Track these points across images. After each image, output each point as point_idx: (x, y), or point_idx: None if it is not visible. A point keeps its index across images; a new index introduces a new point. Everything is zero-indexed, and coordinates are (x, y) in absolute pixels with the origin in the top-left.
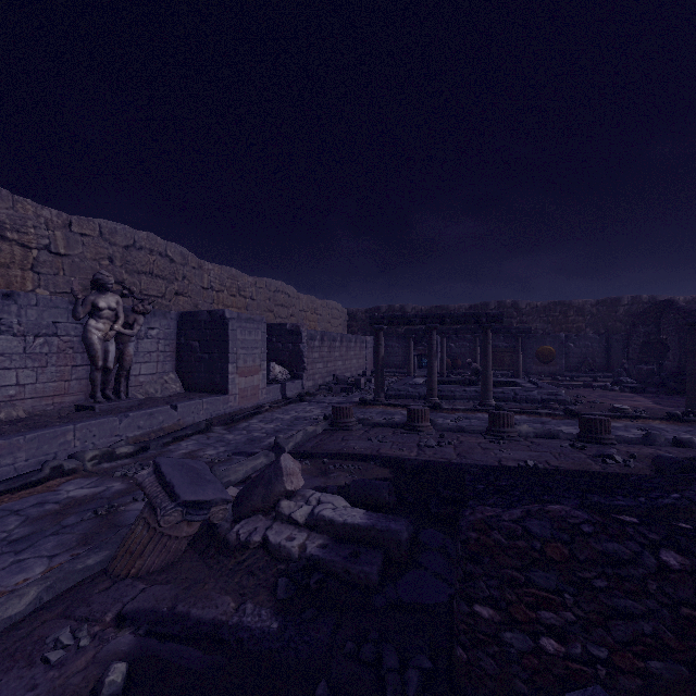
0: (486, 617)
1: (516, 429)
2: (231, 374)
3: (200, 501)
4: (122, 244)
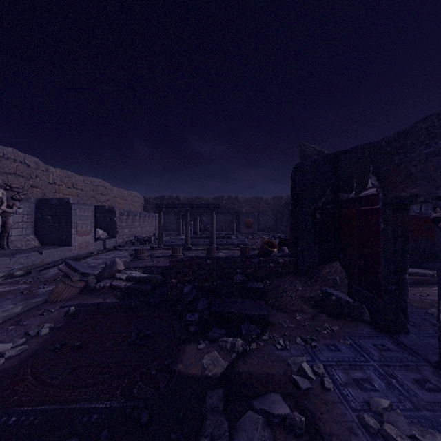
0: (174, 282)
1: (218, 254)
2: (73, 235)
3: (86, 273)
4: None
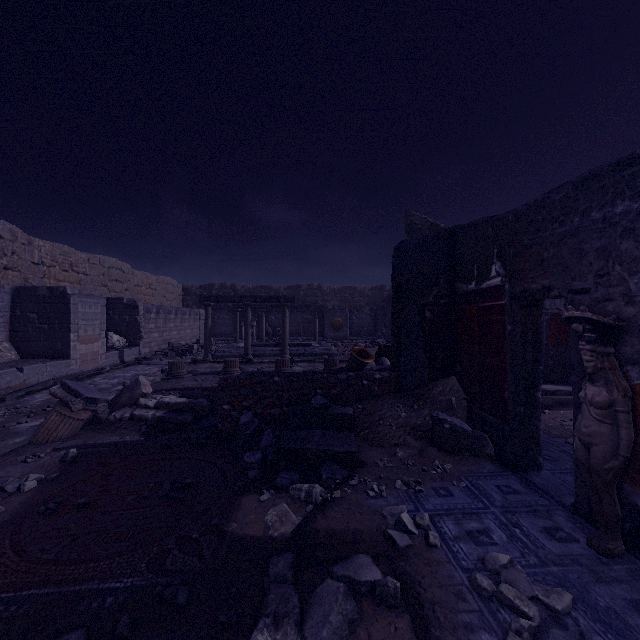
0: (227, 409)
1: (292, 369)
2: (72, 342)
3: (93, 399)
4: None
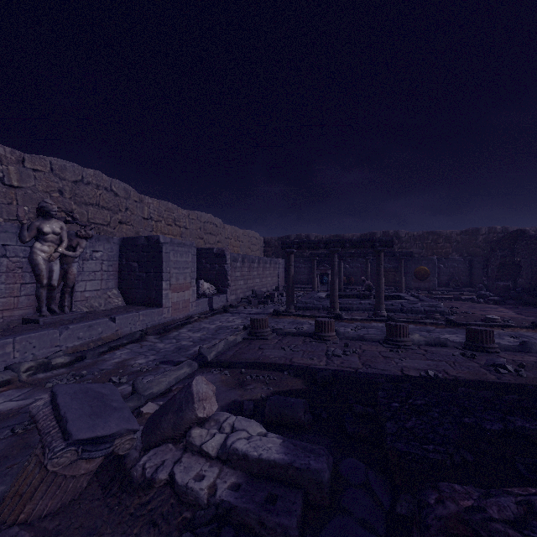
0: None
1: (409, 337)
2: (164, 290)
3: (99, 436)
4: (71, 179)
